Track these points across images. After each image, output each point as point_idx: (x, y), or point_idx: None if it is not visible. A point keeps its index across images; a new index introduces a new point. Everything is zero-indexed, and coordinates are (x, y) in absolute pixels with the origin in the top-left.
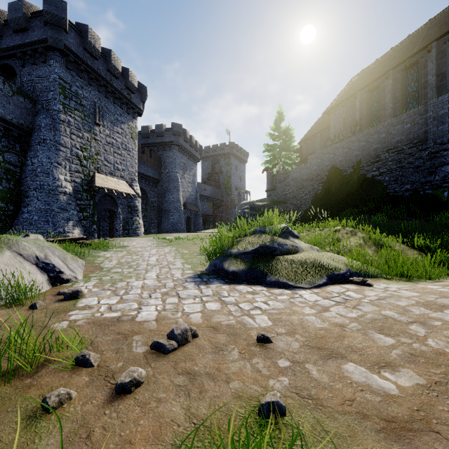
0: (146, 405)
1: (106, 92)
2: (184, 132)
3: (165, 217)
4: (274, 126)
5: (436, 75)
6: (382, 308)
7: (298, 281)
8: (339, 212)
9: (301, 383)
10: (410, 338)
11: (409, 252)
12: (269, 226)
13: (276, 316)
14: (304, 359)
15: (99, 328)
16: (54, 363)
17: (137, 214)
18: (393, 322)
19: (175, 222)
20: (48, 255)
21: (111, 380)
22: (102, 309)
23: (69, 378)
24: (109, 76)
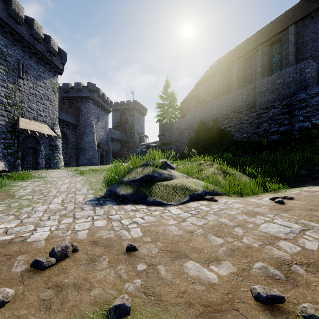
0: None
1: (30, 53)
2: (97, 90)
3: (83, 153)
4: (164, 91)
5: (261, 66)
6: (220, 217)
7: (169, 200)
8: (204, 151)
9: (150, 283)
10: (233, 238)
11: (243, 177)
12: (153, 160)
13: (147, 228)
14: (158, 262)
15: None
16: None
17: (58, 151)
18: (225, 226)
19: (91, 157)
20: None
21: None
22: None
23: None
24: (32, 40)
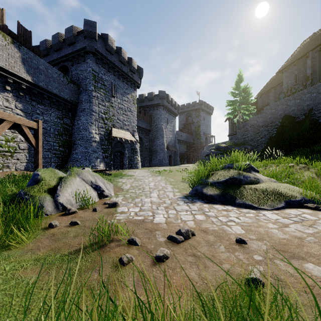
0: (175, 269)
1: (118, 75)
2: (167, 96)
3: (154, 155)
4: (235, 86)
5: None
6: None
7: (261, 204)
8: (291, 151)
9: (272, 271)
10: None
11: None
12: (235, 163)
13: (247, 227)
14: (273, 257)
15: (134, 225)
16: (117, 241)
17: (137, 154)
18: None
19: (161, 159)
20: (96, 180)
21: (151, 254)
22: (132, 214)
23: (127, 250)
24: (120, 64)
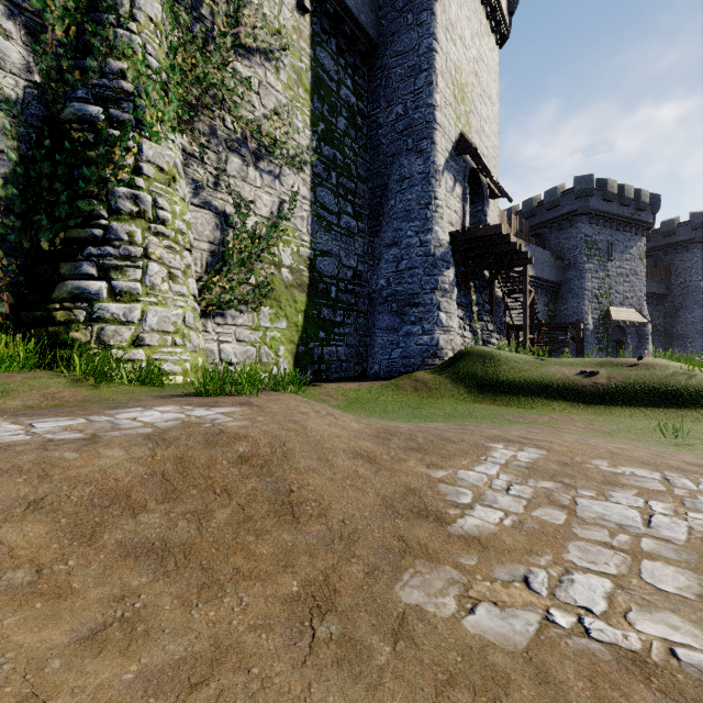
0: None
1: (617, 225)
2: None
3: (678, 344)
4: None
5: None
6: None
7: None
8: None
9: None
10: None
11: None
12: None
13: None
14: None
15: None
16: None
17: (647, 343)
18: None
19: (697, 351)
20: None
21: None
22: None
23: None
24: (621, 209)
